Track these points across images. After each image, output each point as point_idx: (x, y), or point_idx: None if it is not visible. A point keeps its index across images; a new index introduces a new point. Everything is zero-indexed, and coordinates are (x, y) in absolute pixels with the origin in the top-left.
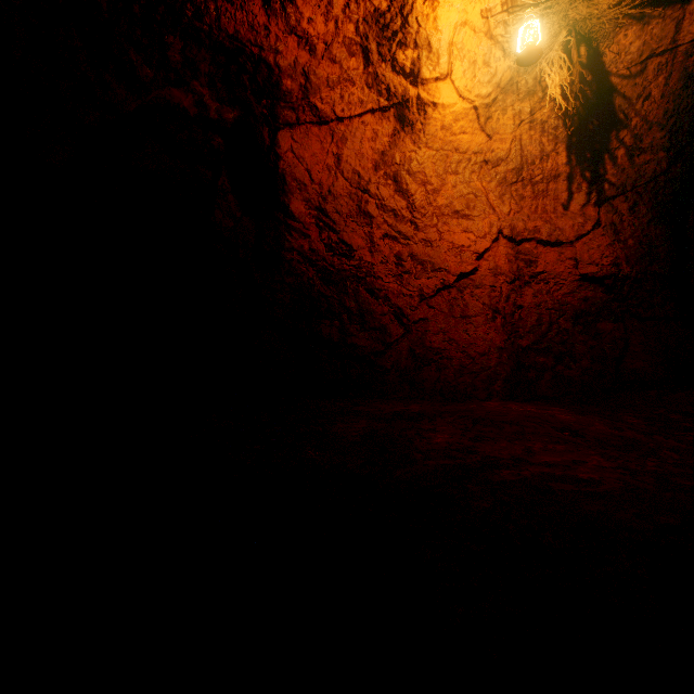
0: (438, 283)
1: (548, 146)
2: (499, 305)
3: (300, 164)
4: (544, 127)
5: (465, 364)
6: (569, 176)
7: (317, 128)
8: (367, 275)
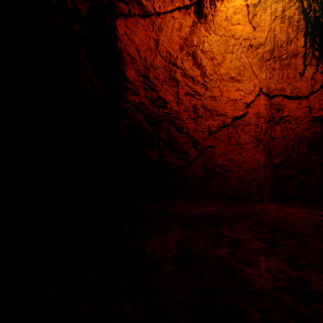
0: (220, 123)
1: (291, 35)
2: (260, 136)
3: (132, 44)
4: (291, 21)
5: (242, 176)
6: (304, 54)
7: (142, 20)
8: (175, 119)
